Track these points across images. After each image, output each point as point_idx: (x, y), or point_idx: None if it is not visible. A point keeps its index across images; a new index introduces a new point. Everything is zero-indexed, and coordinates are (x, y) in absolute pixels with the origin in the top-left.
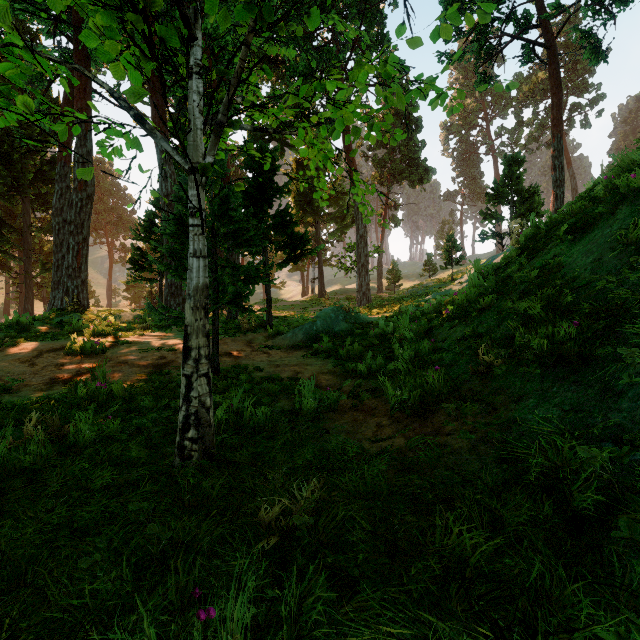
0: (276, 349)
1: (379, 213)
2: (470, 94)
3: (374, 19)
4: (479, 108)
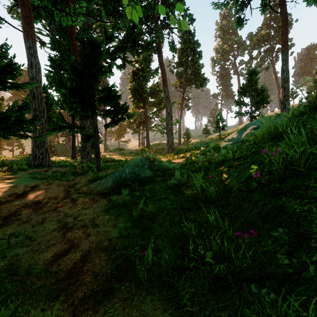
0: (86, 196)
1: (179, 102)
2: (226, 43)
3: None
4: (230, 50)
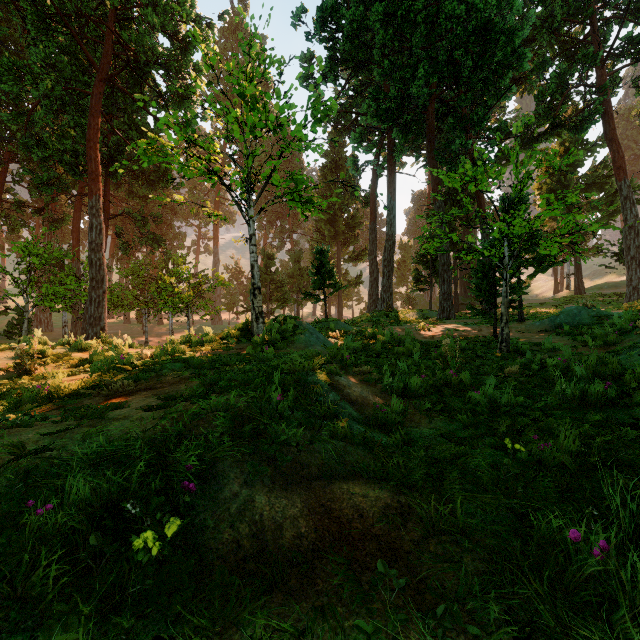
0: (528, 332)
1: None
2: None
3: None
4: None
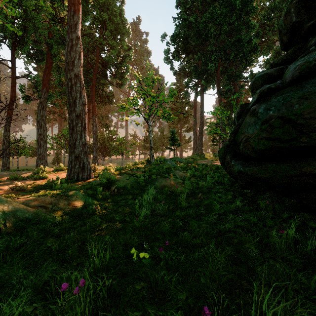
0: None
1: None
2: None
3: None
4: None
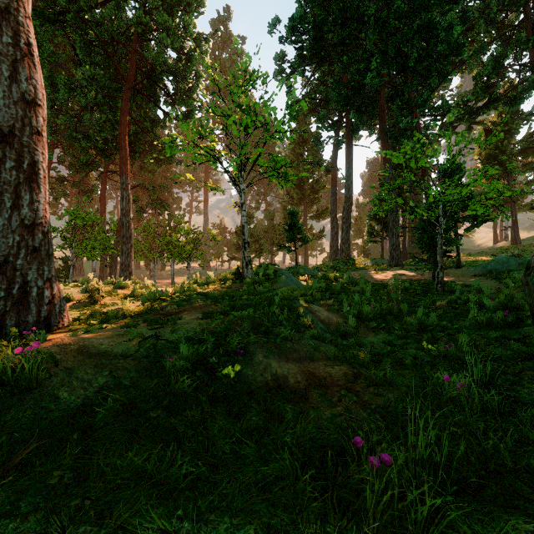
0: (463, 276)
1: None
2: None
3: None
4: None
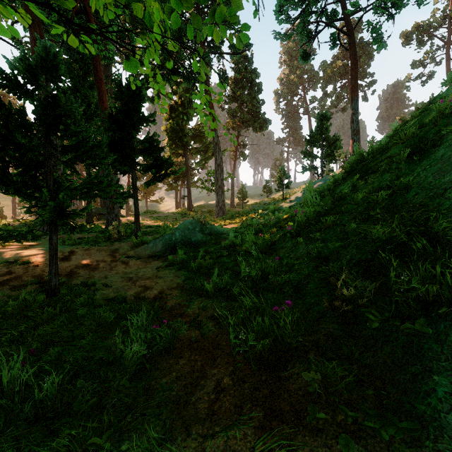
0: (136, 259)
1: (232, 150)
2: (293, 72)
3: (228, 4)
4: (299, 82)
